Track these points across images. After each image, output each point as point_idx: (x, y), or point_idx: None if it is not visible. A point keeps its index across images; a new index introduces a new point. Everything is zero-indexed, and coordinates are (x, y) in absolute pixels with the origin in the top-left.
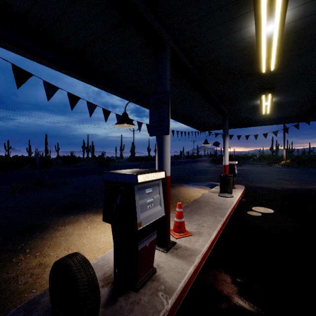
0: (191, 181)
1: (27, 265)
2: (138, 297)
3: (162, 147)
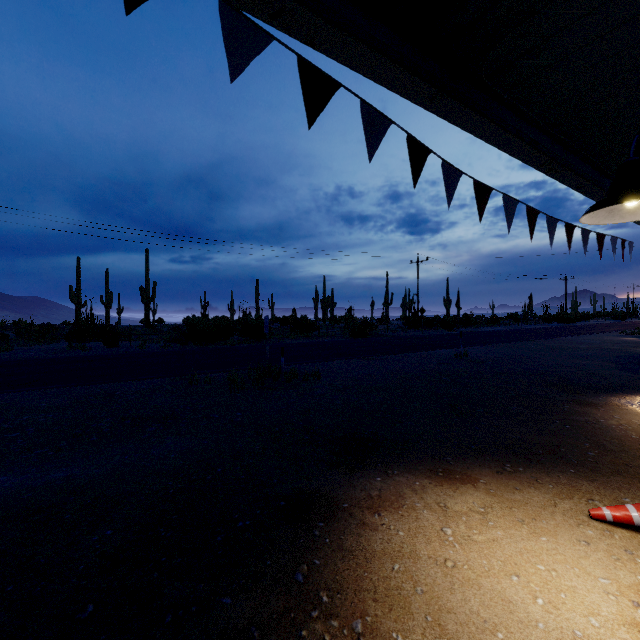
0: (636, 390)
1: None
2: None
3: None
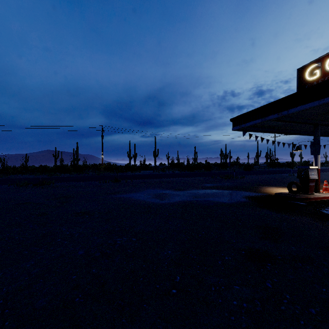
0: None
1: (266, 192)
2: (309, 195)
3: (316, 159)
